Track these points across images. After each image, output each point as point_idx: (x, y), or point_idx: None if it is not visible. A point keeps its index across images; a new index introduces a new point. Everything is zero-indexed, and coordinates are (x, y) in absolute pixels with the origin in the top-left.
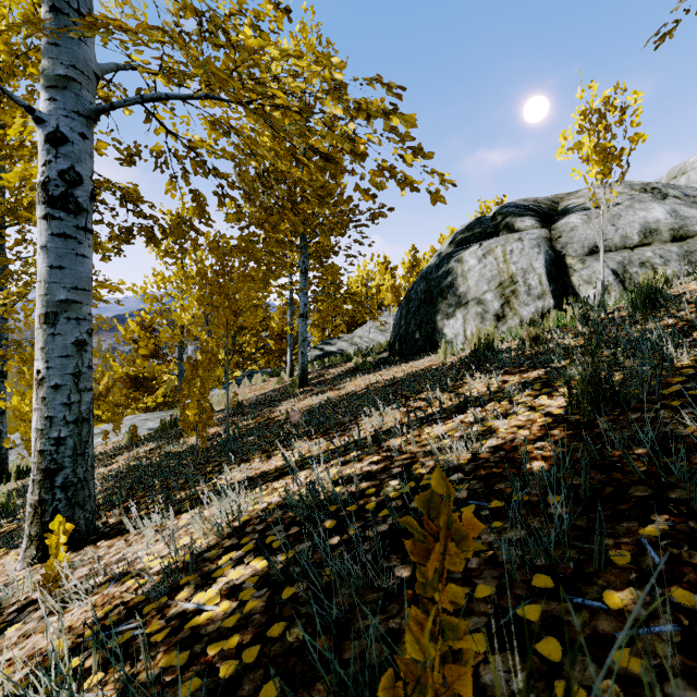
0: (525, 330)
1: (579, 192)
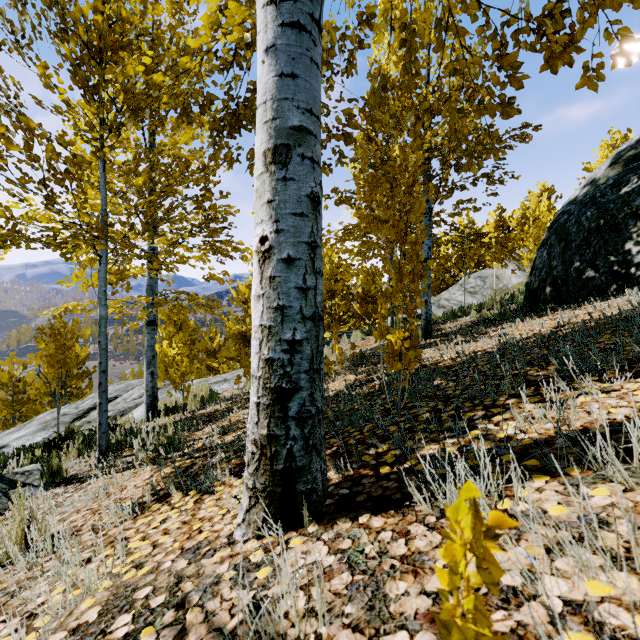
0: None
1: None
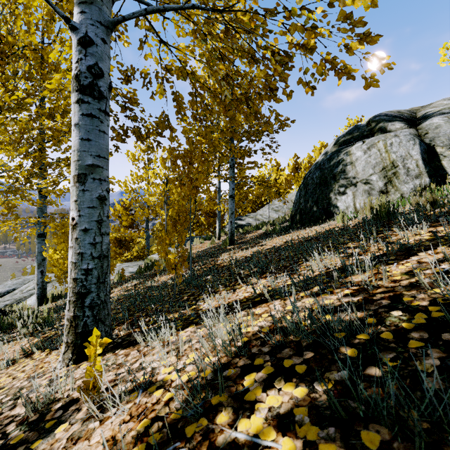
0: (423, 196)
1: (432, 104)
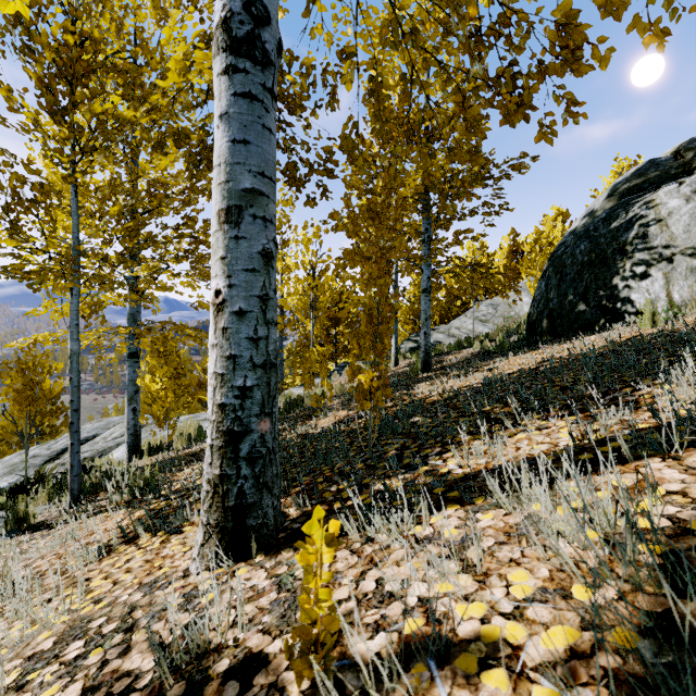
0: None
1: None
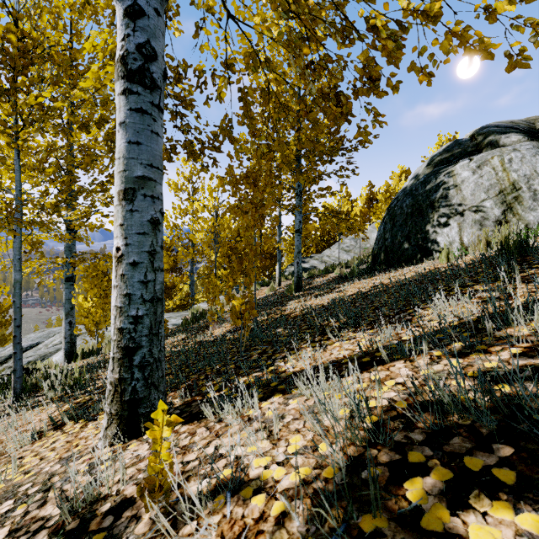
0: None
1: None
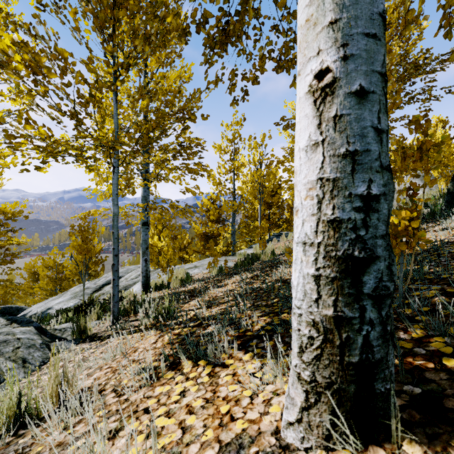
0: None
1: None
